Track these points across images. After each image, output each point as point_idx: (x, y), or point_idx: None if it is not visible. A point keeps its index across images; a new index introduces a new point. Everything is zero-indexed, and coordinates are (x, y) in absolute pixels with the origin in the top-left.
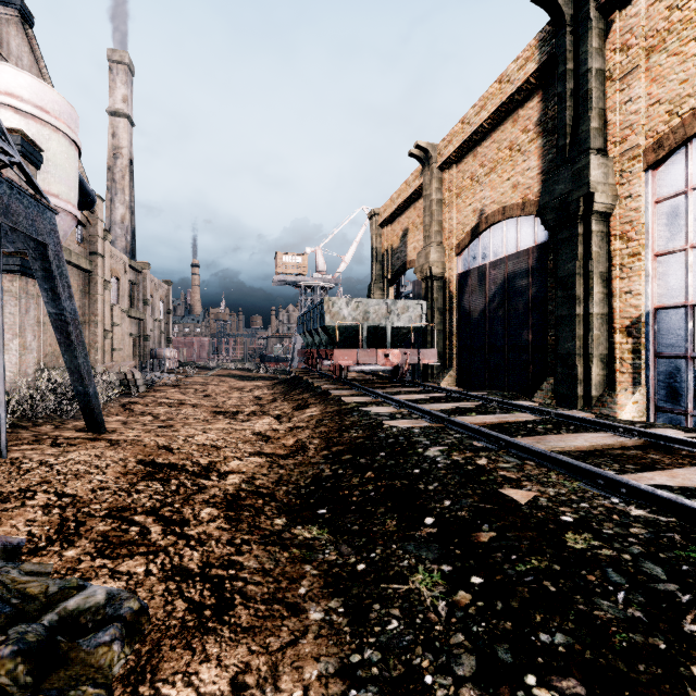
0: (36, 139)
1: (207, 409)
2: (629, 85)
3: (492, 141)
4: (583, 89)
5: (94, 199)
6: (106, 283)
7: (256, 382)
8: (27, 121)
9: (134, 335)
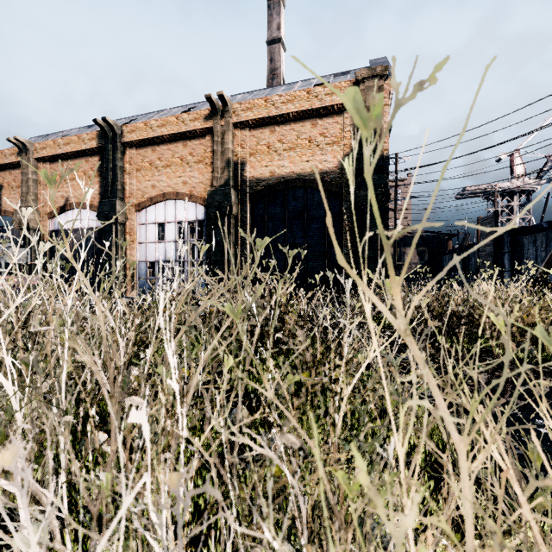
0: None
1: None
2: (131, 178)
3: (74, 163)
4: (115, 171)
5: None
6: None
7: None
8: None
9: None
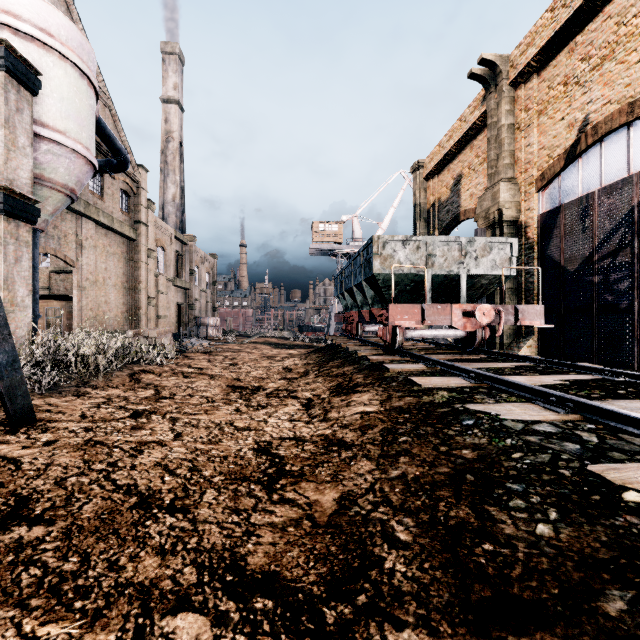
0: (38, 66)
1: (224, 382)
2: None
3: (605, 18)
4: None
5: (126, 158)
6: (149, 251)
7: (290, 350)
8: (27, 44)
9: (180, 303)
